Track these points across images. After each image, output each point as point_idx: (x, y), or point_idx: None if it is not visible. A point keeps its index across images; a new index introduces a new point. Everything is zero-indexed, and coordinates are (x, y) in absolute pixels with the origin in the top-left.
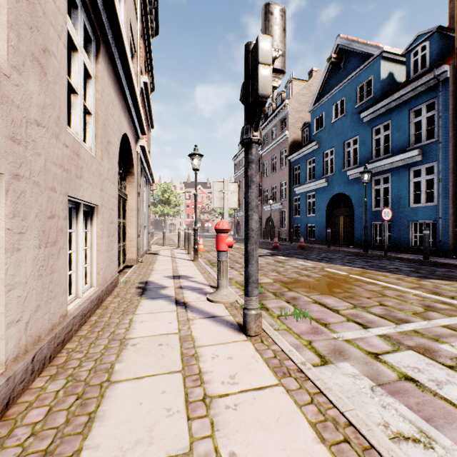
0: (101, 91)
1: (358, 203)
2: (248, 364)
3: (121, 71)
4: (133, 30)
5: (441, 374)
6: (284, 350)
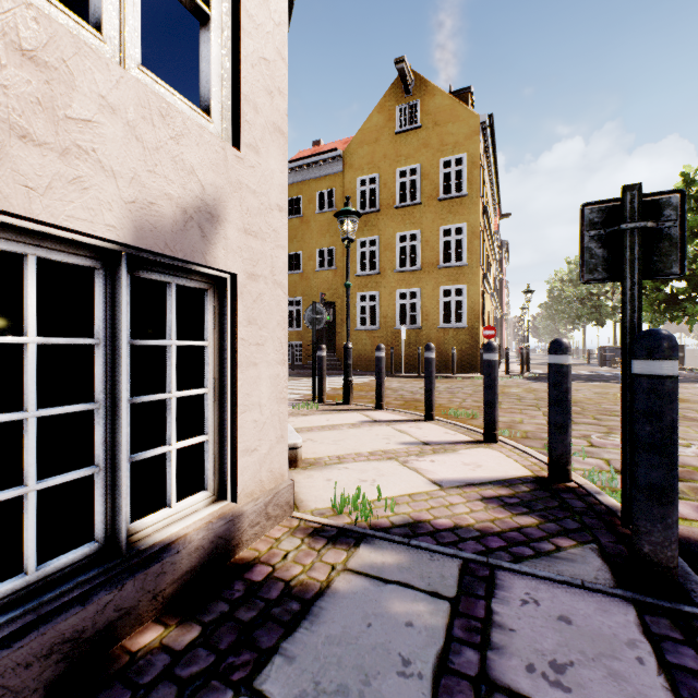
0: None
1: None
2: None
3: None
4: None
5: None
6: None
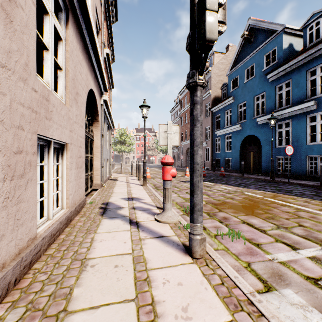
0: (70, 51)
1: (265, 142)
2: (198, 292)
3: (88, 40)
4: (98, 12)
5: None
6: (230, 276)
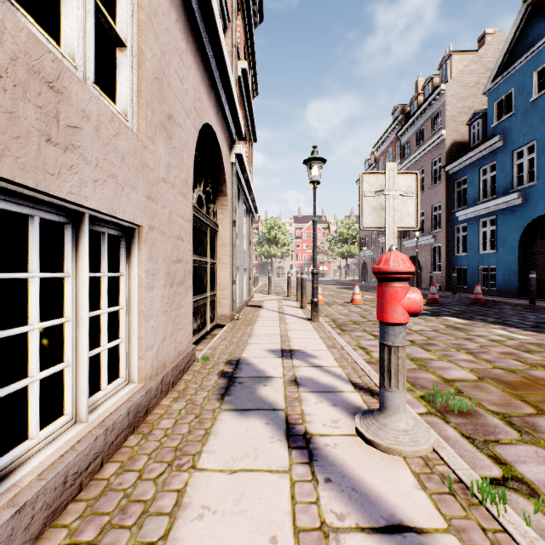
0: (149, 10)
1: None
2: None
3: (198, 10)
4: None
5: None
6: None
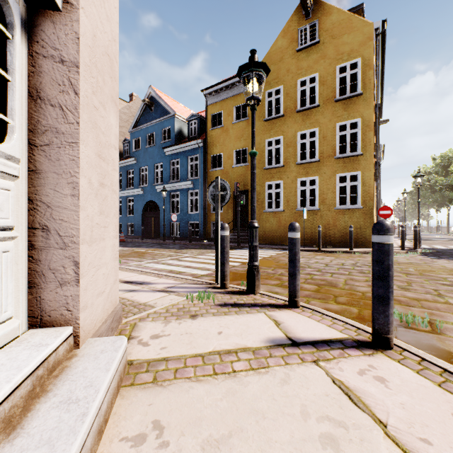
0: None
1: (163, 209)
2: None
3: None
4: None
5: (156, 265)
6: None
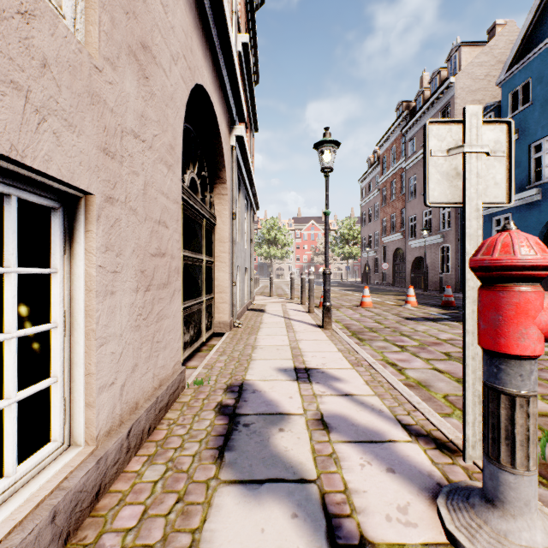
0: None
1: None
2: None
3: None
4: None
5: None
6: None
